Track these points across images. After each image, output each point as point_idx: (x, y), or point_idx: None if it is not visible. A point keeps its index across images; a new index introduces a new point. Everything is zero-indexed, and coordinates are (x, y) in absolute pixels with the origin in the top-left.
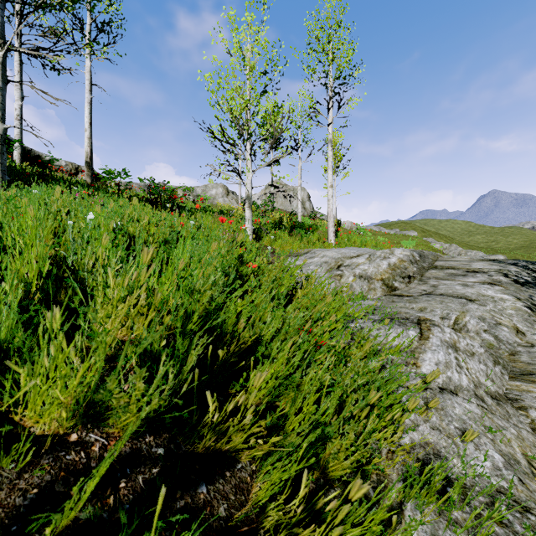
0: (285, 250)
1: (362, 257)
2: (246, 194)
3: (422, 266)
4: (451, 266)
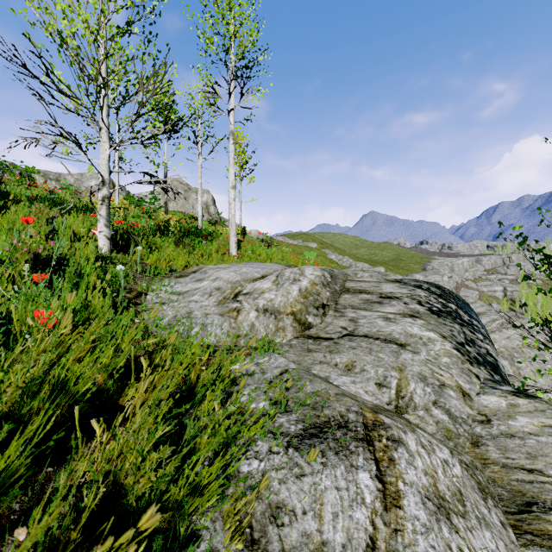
0: (162, 268)
1: (267, 280)
2: (99, 180)
3: (335, 290)
4: (364, 289)
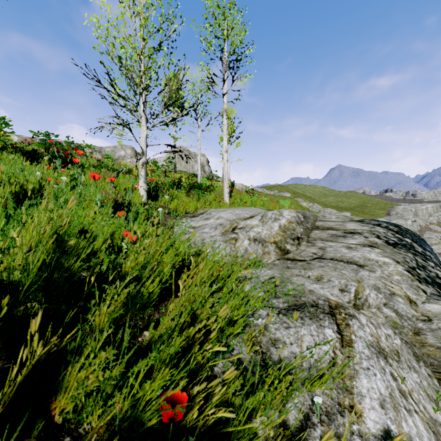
0: (181, 211)
1: (255, 219)
2: (140, 152)
3: (307, 227)
4: (330, 227)
